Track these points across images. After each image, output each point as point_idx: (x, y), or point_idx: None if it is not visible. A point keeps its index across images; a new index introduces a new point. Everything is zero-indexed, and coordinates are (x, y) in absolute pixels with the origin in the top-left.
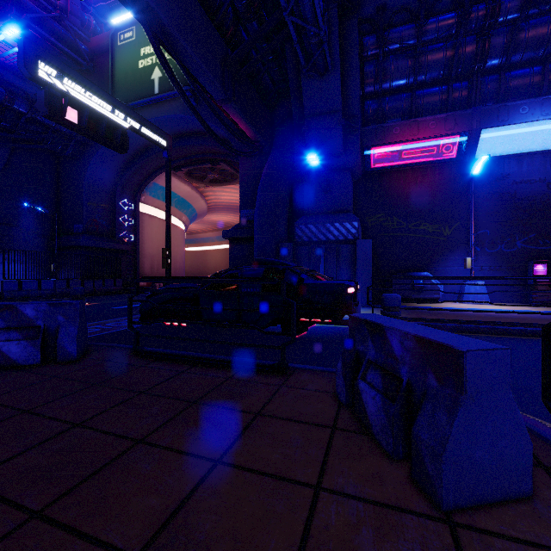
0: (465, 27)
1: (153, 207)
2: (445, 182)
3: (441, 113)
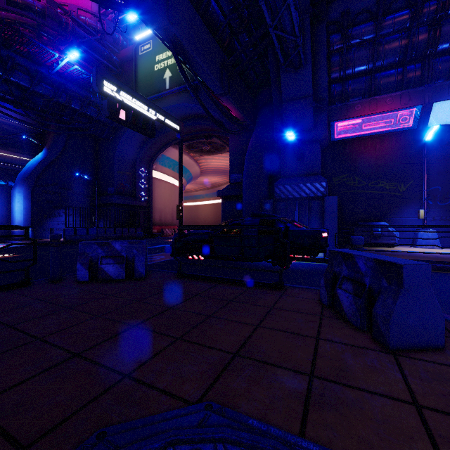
0: (418, 20)
1: (161, 173)
2: (400, 148)
3: (397, 90)
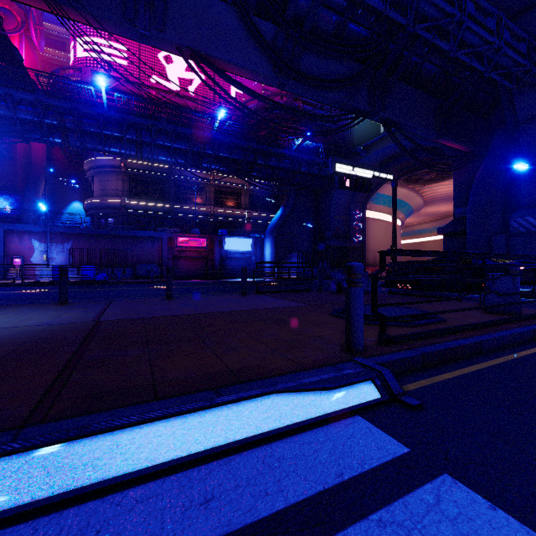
0: None
1: (375, 212)
2: None
3: None
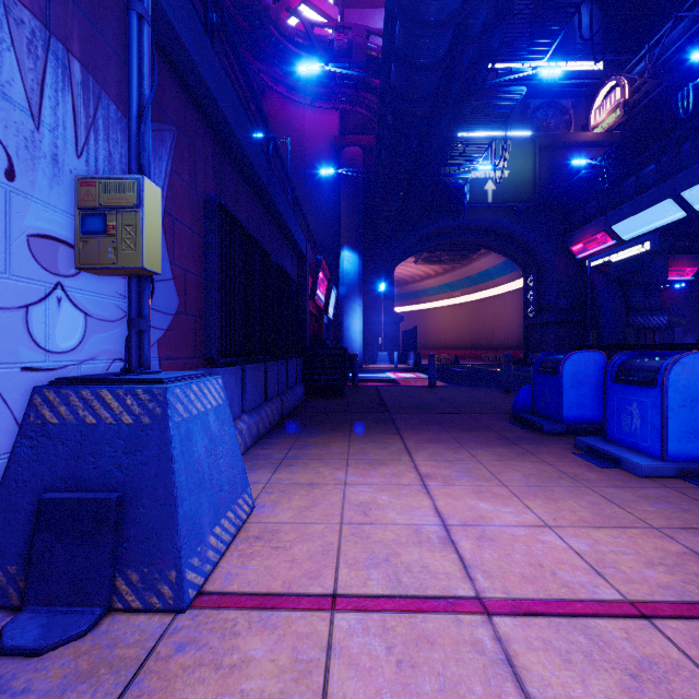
0: None
1: None
2: (682, 293)
3: (684, 253)
